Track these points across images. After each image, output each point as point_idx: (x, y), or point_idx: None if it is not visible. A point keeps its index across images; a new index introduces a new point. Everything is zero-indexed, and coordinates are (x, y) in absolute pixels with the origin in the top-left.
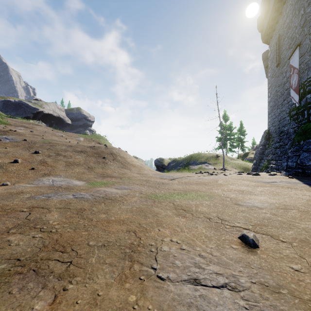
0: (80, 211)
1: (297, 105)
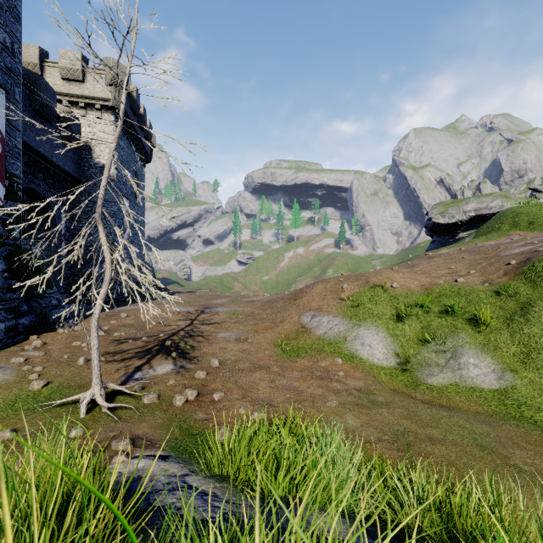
0: (210, 298)
1: (1, 203)
